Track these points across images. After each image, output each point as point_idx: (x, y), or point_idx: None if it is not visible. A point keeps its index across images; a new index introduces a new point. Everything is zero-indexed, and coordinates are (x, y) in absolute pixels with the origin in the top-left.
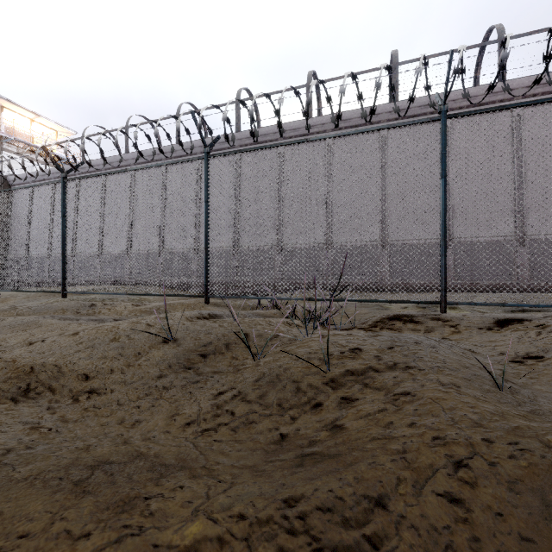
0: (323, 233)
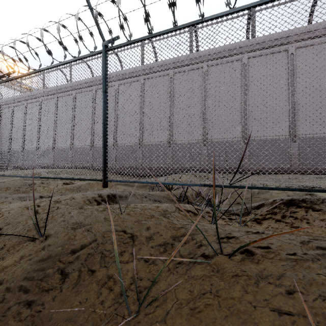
0: (201, 132)
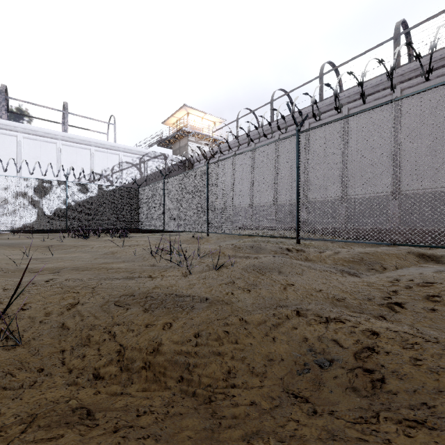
0: None
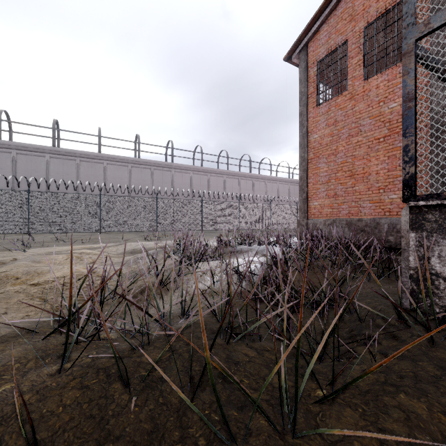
0: None
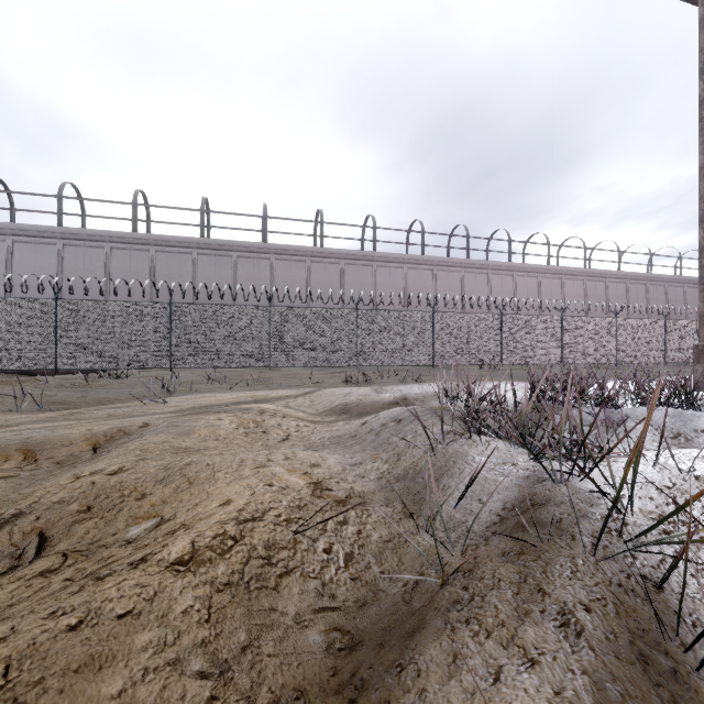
0: None
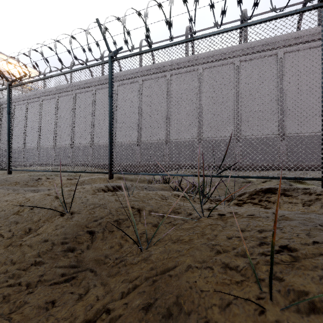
0: (196, 131)
